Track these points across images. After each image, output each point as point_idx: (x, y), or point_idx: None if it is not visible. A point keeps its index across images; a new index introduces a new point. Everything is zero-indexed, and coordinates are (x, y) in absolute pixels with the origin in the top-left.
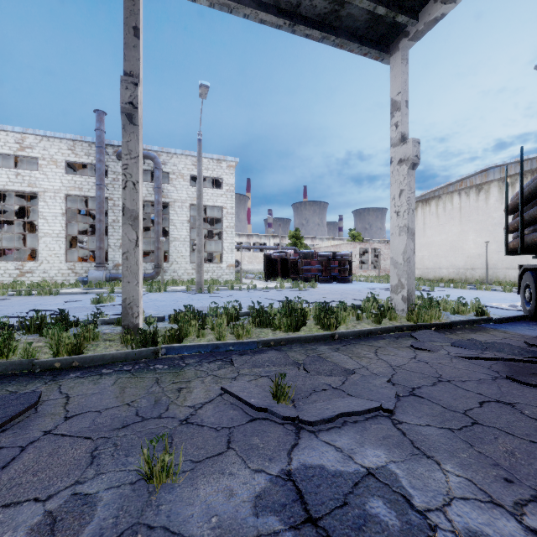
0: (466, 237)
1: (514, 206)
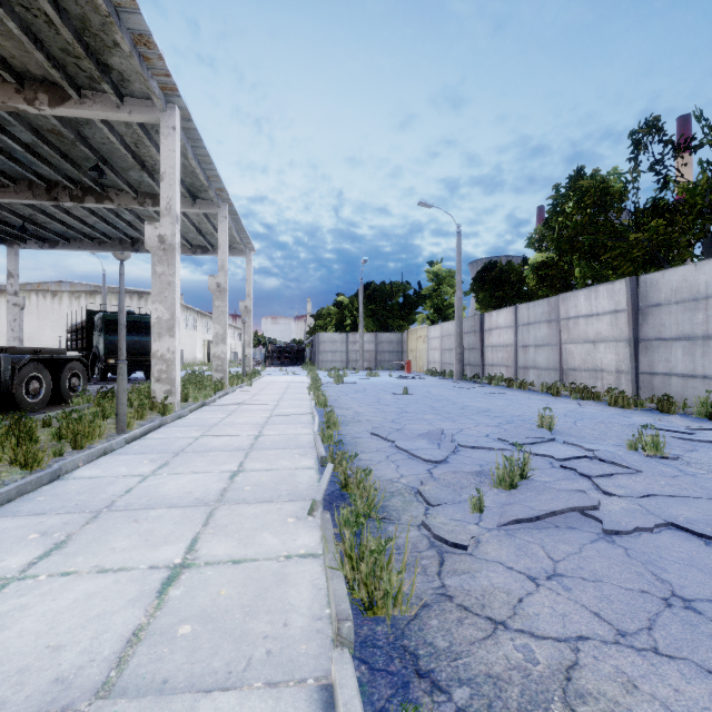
0: (44, 331)
1: (70, 332)
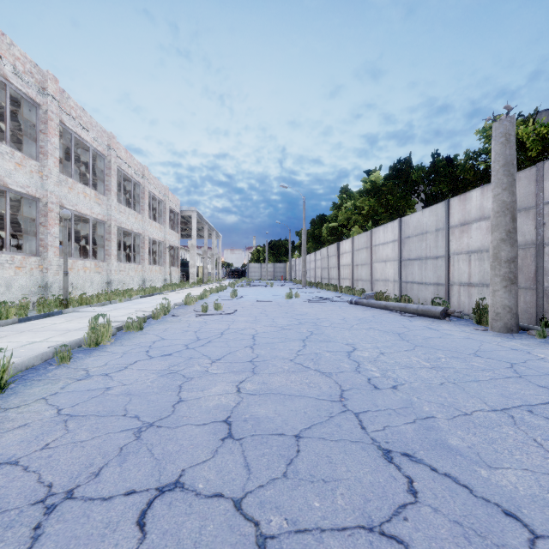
0: None
1: None
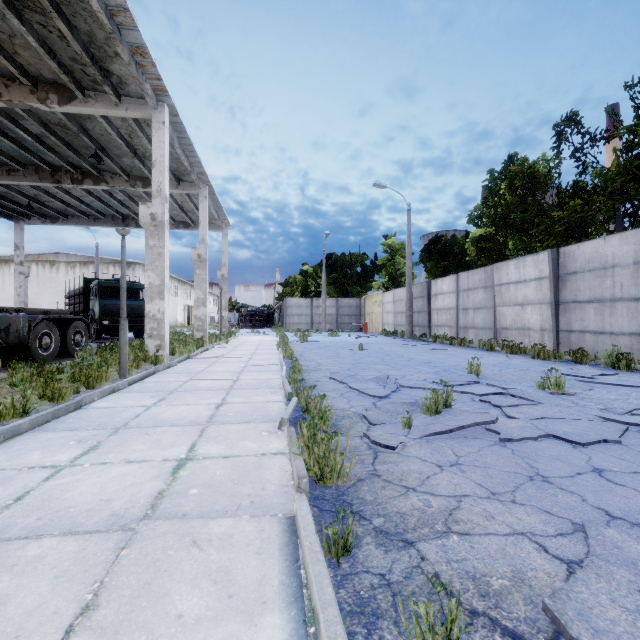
0: (43, 297)
1: (68, 297)
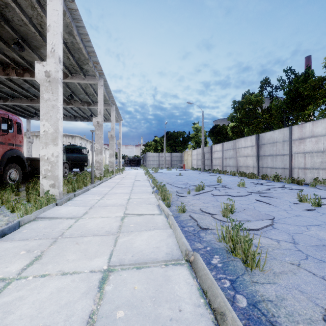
0: (32, 152)
1: None
